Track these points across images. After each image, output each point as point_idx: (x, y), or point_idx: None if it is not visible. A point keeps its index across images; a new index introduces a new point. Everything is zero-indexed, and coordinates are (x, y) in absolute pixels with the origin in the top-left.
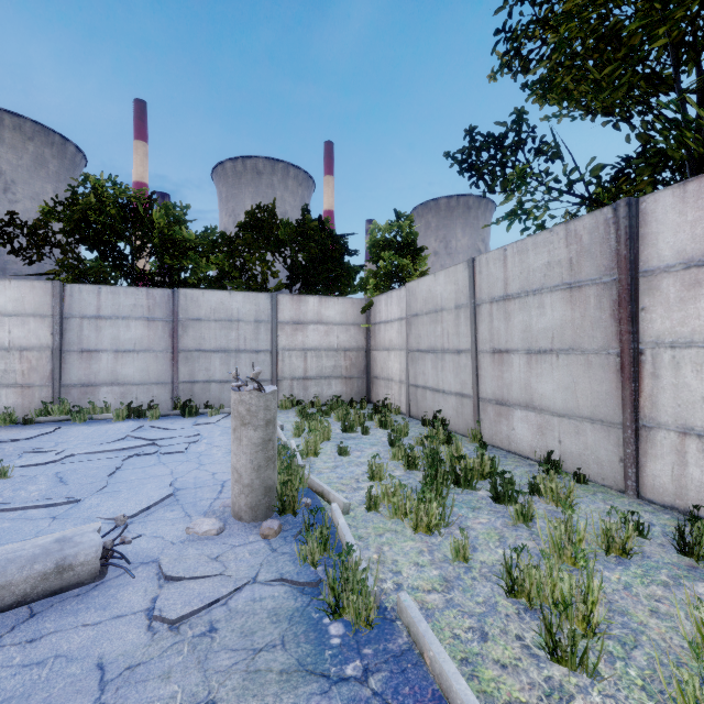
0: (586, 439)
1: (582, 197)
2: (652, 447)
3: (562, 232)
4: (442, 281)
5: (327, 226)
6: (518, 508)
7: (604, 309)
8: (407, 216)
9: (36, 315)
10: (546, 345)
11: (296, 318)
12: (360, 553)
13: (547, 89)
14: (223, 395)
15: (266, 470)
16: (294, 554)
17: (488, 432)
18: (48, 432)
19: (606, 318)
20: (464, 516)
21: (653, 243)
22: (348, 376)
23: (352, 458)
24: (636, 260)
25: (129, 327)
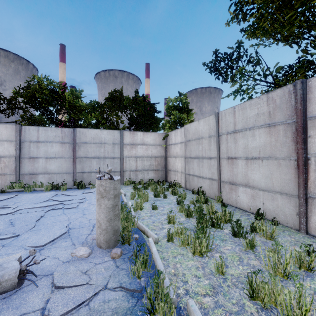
0: (278, 202)
1: (271, 83)
2: (315, 208)
3: (265, 98)
4: (202, 124)
5: (146, 99)
6: (247, 241)
7: (288, 137)
8: (184, 94)
9: (8, 140)
10: (256, 155)
11: (132, 142)
12: (165, 273)
13: (255, 29)
14: None
15: (114, 221)
16: (128, 270)
17: (225, 198)
18: (12, 197)
19: (289, 141)
20: (218, 245)
21: (315, 102)
22: (156, 169)
23: (159, 211)
24: (306, 111)
25: (52, 146)
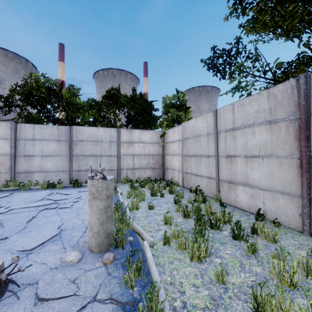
0: (279, 203)
1: (270, 79)
2: None
3: (265, 94)
4: (200, 121)
5: (144, 97)
6: (249, 245)
7: (290, 134)
8: (182, 92)
9: (3, 138)
10: (256, 153)
11: (129, 140)
12: (160, 283)
13: (254, 23)
14: None
15: (107, 223)
16: (120, 278)
17: (224, 197)
18: (6, 196)
19: (291, 139)
20: (218, 248)
21: None
22: (154, 168)
23: (155, 210)
24: (309, 107)
25: (48, 144)
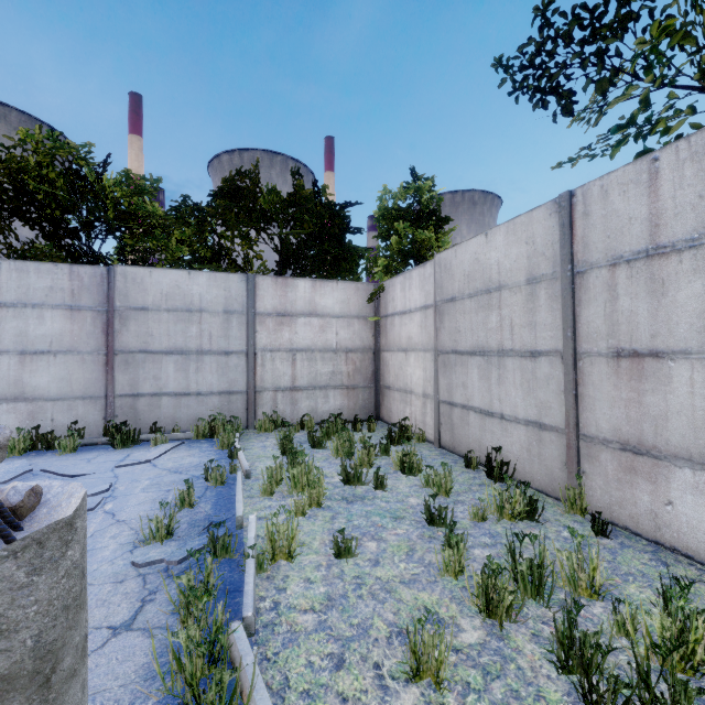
0: None
1: None
2: None
3: None
4: (501, 241)
5: (324, 196)
6: None
7: None
8: (426, 178)
9: None
10: None
11: (281, 308)
12: None
13: None
14: (179, 413)
15: None
16: None
17: (602, 497)
18: None
19: None
20: None
21: None
22: (350, 386)
23: (362, 564)
24: None
25: (42, 318)
